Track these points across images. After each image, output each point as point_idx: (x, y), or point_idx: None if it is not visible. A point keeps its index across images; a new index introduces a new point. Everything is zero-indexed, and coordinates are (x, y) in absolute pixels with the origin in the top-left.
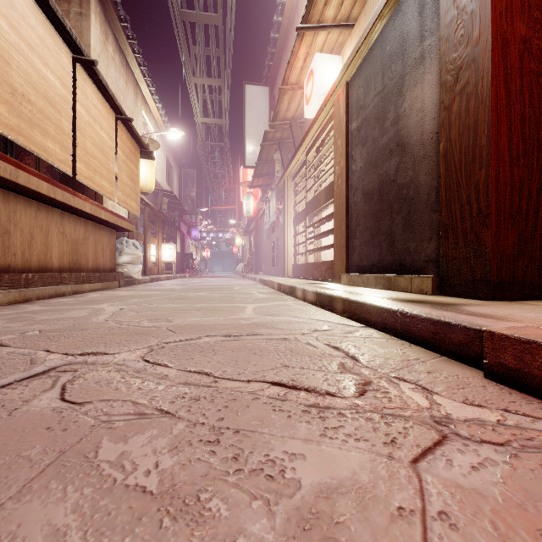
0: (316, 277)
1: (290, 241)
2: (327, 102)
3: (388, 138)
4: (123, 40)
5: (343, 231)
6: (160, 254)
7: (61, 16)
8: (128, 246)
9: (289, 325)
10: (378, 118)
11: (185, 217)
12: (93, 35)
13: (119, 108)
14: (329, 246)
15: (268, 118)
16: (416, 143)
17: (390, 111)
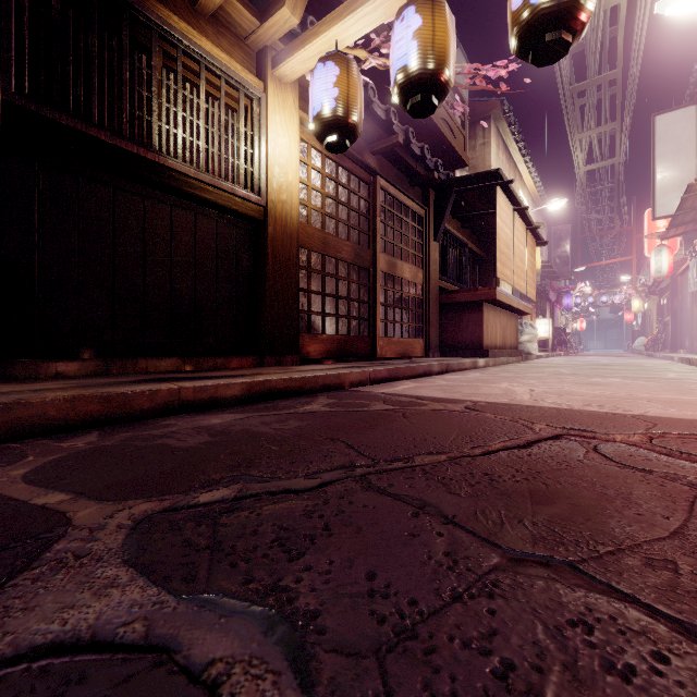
0: None
1: None
2: None
3: None
4: (509, 139)
5: None
6: None
7: (516, 195)
8: (526, 327)
9: None
10: None
11: (553, 282)
12: (492, 156)
13: (531, 223)
14: None
15: (694, 147)
16: None
17: None
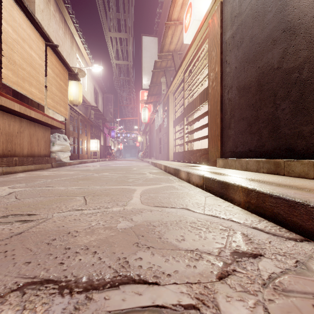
0: (192, 161)
1: (171, 136)
2: (203, 24)
3: (270, 30)
4: (61, 4)
5: (217, 124)
6: (89, 146)
7: None
8: (59, 139)
9: (185, 234)
10: (256, 16)
11: (106, 124)
12: None
13: (47, 36)
14: (203, 137)
15: (157, 58)
16: (313, 19)
17: (273, 2)
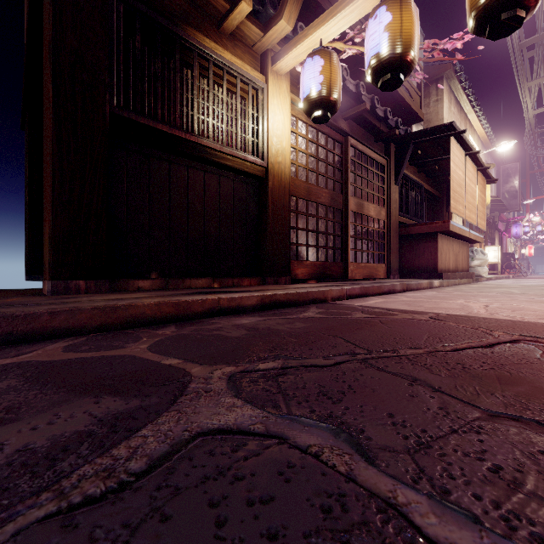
0: None
1: None
2: None
3: None
4: (460, 94)
5: None
6: None
7: (468, 142)
8: (477, 253)
9: None
10: None
11: (501, 214)
12: (444, 110)
13: (481, 164)
14: None
15: None
16: None
17: None
